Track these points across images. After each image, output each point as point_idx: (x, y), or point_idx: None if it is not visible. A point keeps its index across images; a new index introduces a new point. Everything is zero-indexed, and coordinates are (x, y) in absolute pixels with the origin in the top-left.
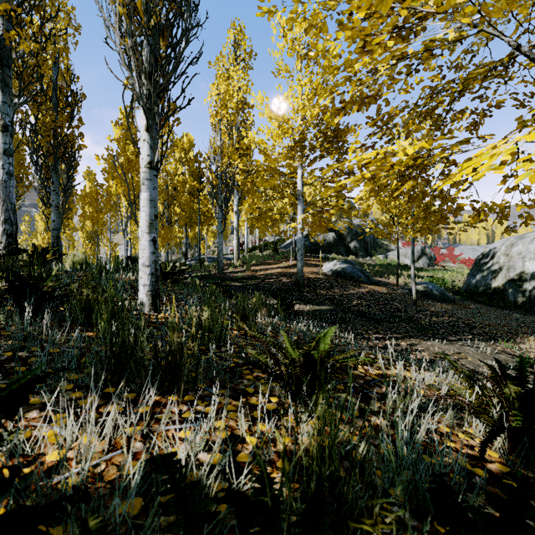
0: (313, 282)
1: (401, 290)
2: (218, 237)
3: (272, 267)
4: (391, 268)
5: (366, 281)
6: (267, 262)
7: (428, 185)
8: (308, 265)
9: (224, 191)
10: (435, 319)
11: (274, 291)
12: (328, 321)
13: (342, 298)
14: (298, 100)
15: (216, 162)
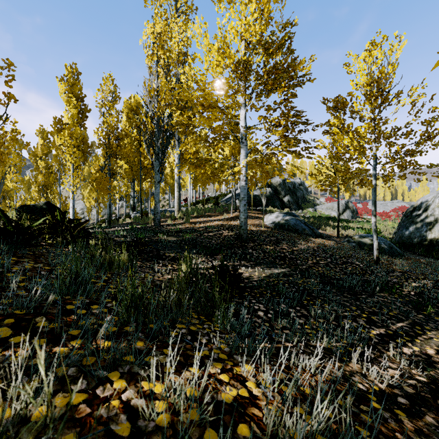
0: (257, 235)
1: (347, 243)
2: (155, 187)
3: (212, 219)
4: (323, 220)
5: (311, 234)
6: (208, 214)
7: (386, 128)
8: (248, 217)
9: (160, 137)
10: (415, 285)
11: (214, 247)
12: (295, 302)
13: (294, 256)
14: (241, 23)
15: (151, 106)
